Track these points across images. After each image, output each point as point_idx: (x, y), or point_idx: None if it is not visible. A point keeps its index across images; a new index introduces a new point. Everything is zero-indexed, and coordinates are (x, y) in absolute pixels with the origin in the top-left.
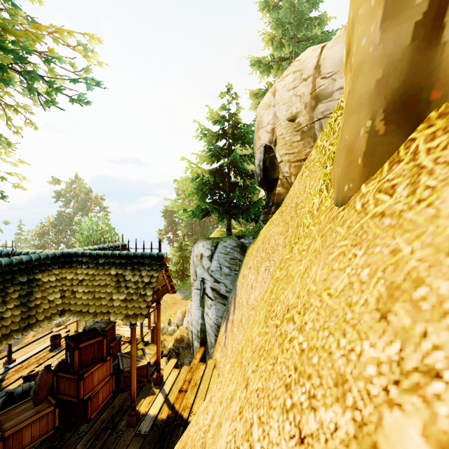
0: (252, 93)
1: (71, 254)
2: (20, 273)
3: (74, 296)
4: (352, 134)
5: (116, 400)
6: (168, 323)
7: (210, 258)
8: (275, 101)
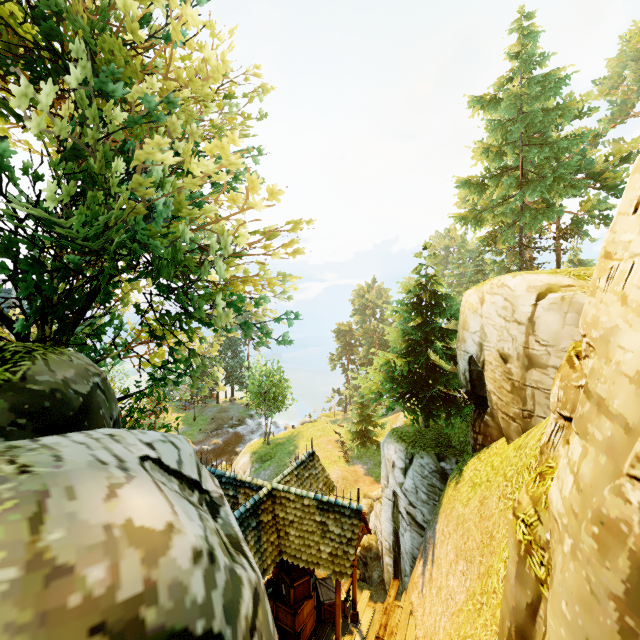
0: (458, 216)
1: (280, 489)
2: (251, 518)
3: (288, 538)
4: (504, 611)
5: (319, 632)
6: None
7: (403, 473)
8: (483, 313)
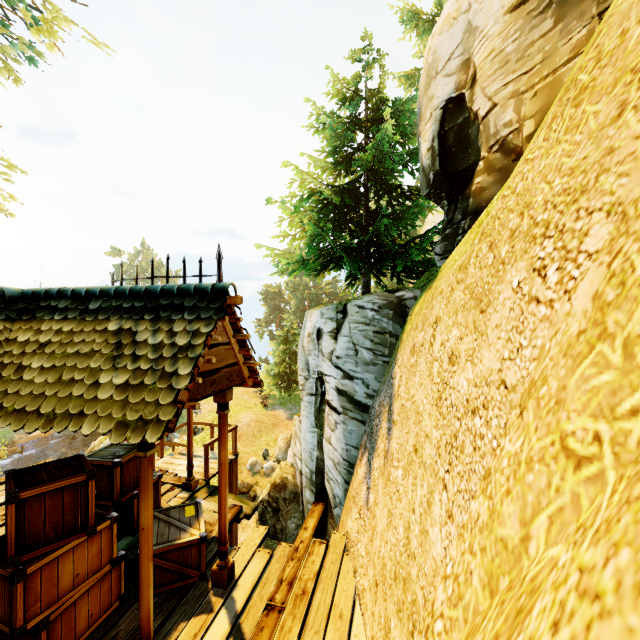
0: (402, 77)
1: (38, 293)
2: None
3: (19, 377)
4: None
5: (124, 622)
6: (264, 455)
7: (333, 334)
8: None
